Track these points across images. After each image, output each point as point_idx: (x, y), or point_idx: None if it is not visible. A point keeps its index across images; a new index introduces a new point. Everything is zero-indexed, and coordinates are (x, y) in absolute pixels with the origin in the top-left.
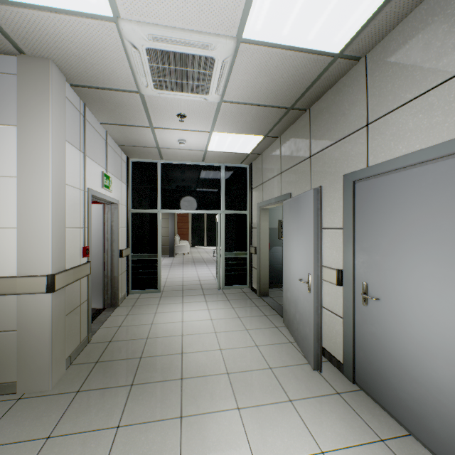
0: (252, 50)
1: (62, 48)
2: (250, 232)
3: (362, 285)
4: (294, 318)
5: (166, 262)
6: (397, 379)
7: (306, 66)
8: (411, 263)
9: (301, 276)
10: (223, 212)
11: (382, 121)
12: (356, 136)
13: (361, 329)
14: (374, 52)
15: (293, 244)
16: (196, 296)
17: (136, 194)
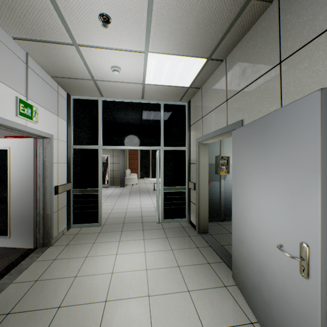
0: None
1: None
2: (189, 168)
3: None
4: (257, 290)
5: (116, 192)
6: None
7: None
8: None
9: (275, 237)
10: (162, 149)
11: None
12: None
13: None
14: None
15: (253, 186)
16: (135, 232)
17: (77, 130)
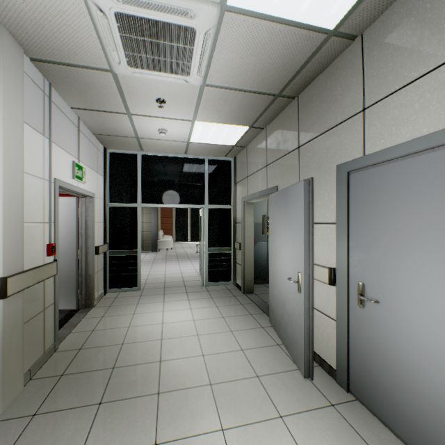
0: (238, 22)
1: (14, 9)
2: (234, 227)
3: (358, 285)
4: (282, 319)
5: (149, 258)
6: (399, 392)
7: (297, 45)
8: (417, 262)
9: (289, 274)
10: (207, 207)
11: (381, 104)
12: (351, 122)
13: (357, 333)
14: (372, 29)
15: (280, 240)
16: (178, 294)
17: (114, 187)
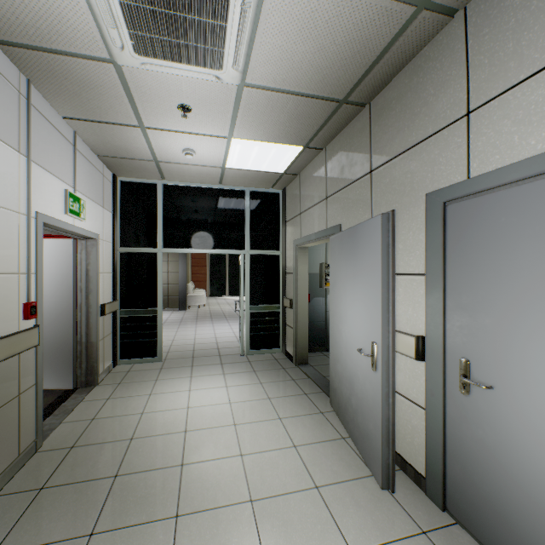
0: None
1: None
2: (284, 279)
3: (461, 362)
4: (348, 404)
5: (175, 318)
6: (526, 521)
7: (373, 23)
8: None
9: (359, 344)
10: (248, 253)
11: (496, 104)
12: (448, 133)
13: (458, 430)
14: None
15: (346, 297)
16: (211, 367)
17: (127, 226)
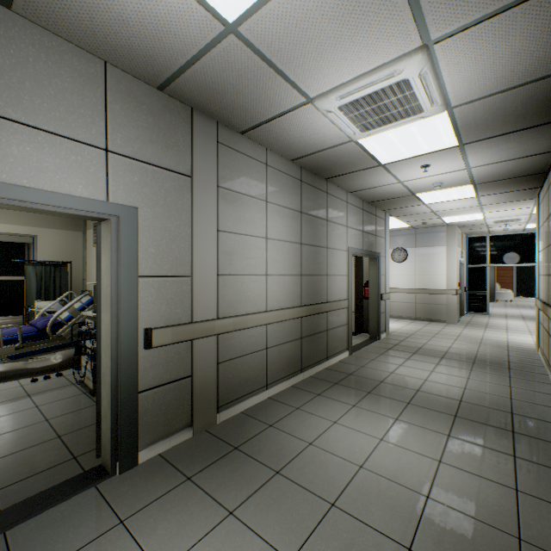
0: None
1: (462, 223)
2: None
3: None
4: None
5: None
6: None
7: None
8: None
9: None
10: None
11: None
12: None
13: None
14: None
15: None
16: (516, 319)
17: (470, 256)
